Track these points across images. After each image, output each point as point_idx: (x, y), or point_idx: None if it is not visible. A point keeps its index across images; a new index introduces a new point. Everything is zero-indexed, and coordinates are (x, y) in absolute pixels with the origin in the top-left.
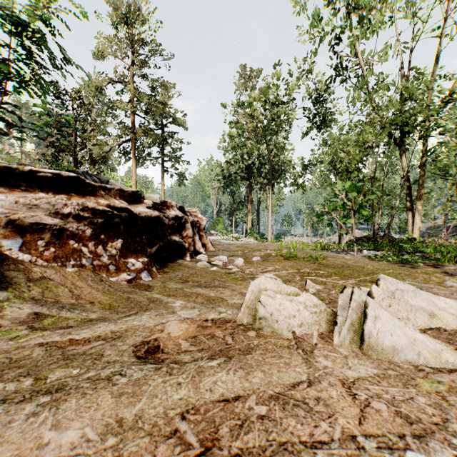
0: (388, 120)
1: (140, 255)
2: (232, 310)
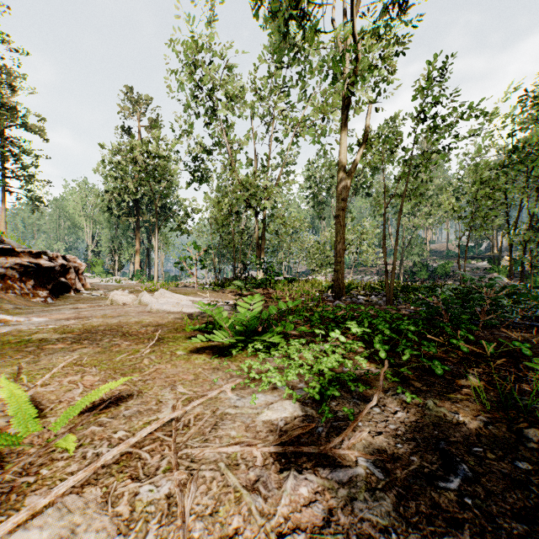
0: (235, 196)
1: (44, 289)
2: (104, 303)
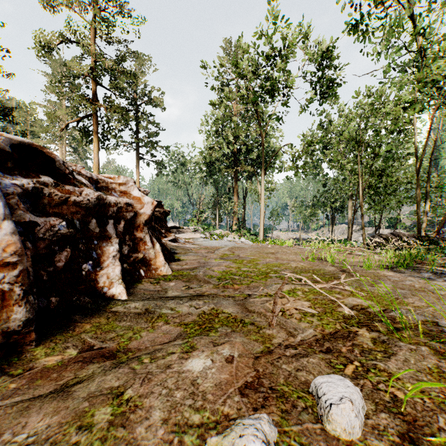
0: None
1: None
2: None
